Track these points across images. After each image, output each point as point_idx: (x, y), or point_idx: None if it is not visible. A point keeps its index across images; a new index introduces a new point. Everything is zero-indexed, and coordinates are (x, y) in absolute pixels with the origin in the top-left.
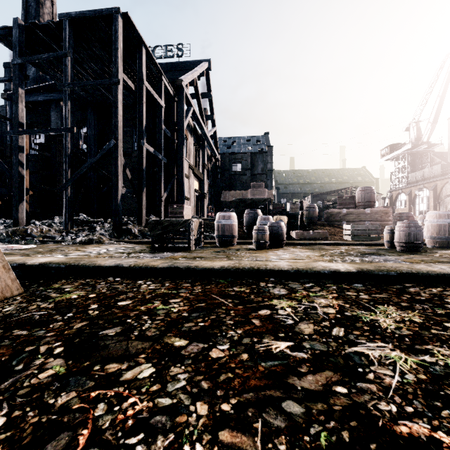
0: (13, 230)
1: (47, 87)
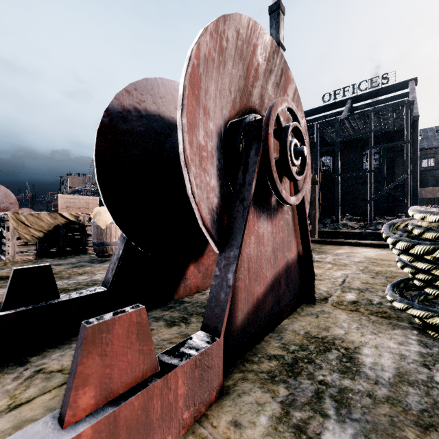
0: (343, 224)
1: None
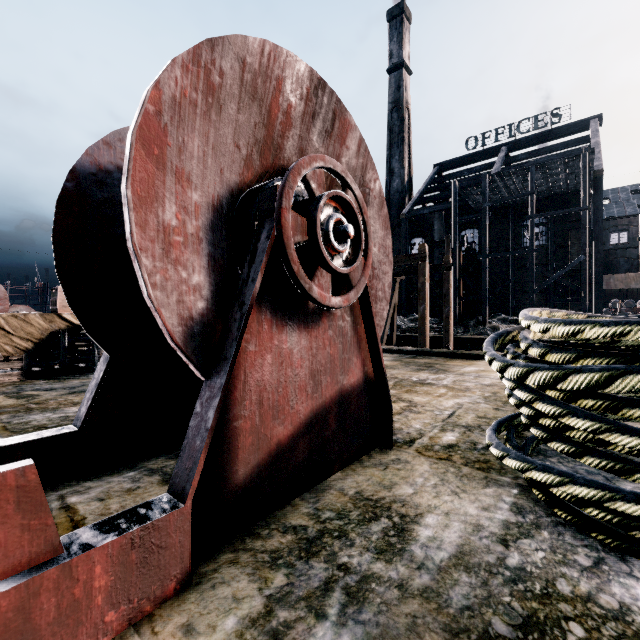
0: (493, 327)
1: (419, 197)
